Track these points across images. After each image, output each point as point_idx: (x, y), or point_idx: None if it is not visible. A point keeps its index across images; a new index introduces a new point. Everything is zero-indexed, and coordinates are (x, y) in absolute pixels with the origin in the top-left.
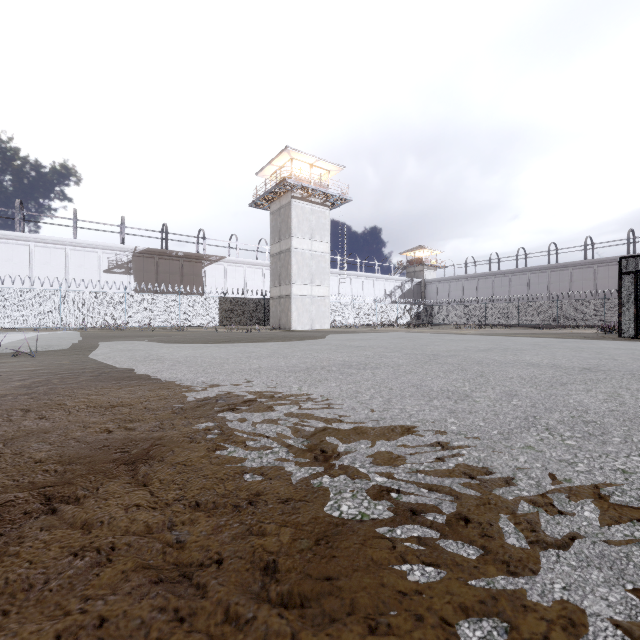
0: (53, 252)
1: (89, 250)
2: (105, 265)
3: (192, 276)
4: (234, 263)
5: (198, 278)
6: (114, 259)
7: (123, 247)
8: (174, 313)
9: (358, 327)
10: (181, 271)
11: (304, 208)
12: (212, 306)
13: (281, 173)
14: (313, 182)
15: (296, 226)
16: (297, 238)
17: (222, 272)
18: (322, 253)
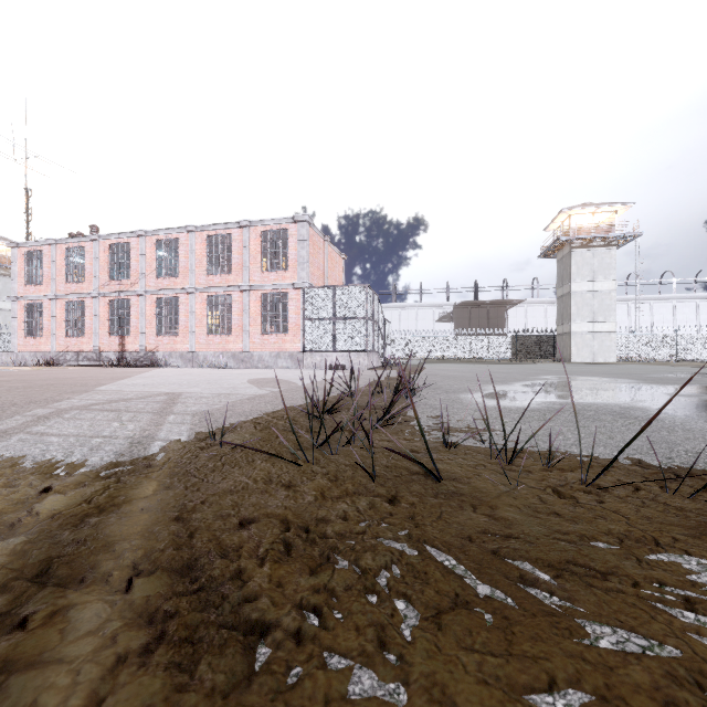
0: (409, 312)
1: (428, 308)
2: (437, 317)
3: (496, 319)
4: (534, 303)
5: (501, 320)
6: (442, 312)
7: (447, 303)
8: (477, 349)
9: (652, 361)
10: (487, 315)
11: (584, 254)
12: (505, 343)
13: (566, 225)
14: (595, 228)
15: (574, 272)
16: (576, 282)
17: (522, 313)
18: (606, 291)
